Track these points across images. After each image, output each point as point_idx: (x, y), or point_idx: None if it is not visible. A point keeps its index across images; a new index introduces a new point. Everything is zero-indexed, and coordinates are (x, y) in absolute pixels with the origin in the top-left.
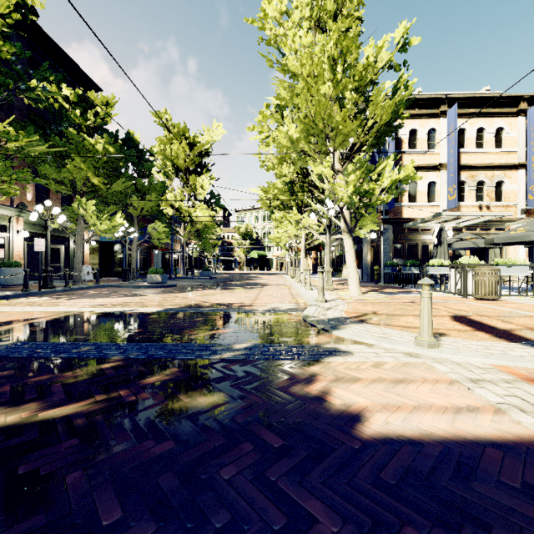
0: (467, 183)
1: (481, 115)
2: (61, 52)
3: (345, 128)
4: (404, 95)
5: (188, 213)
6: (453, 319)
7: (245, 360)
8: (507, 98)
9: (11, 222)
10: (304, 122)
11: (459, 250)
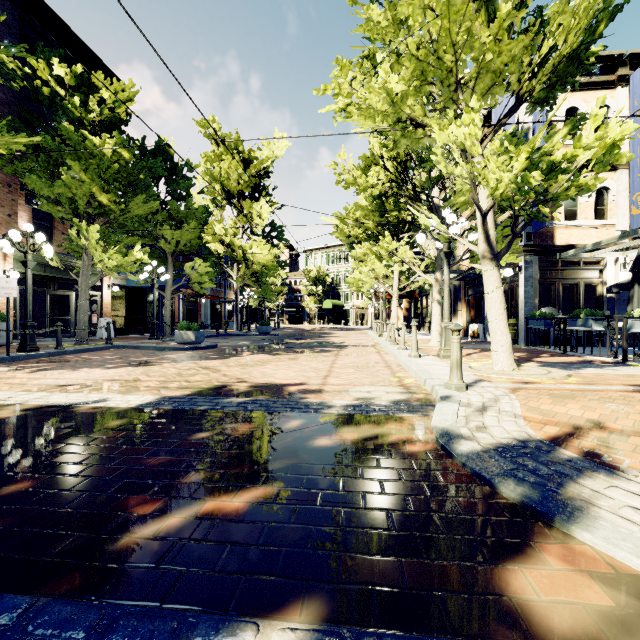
0: None
1: None
2: (68, 31)
3: (497, 58)
4: None
5: (242, 249)
6: None
7: None
8: None
9: None
10: (416, 57)
11: None
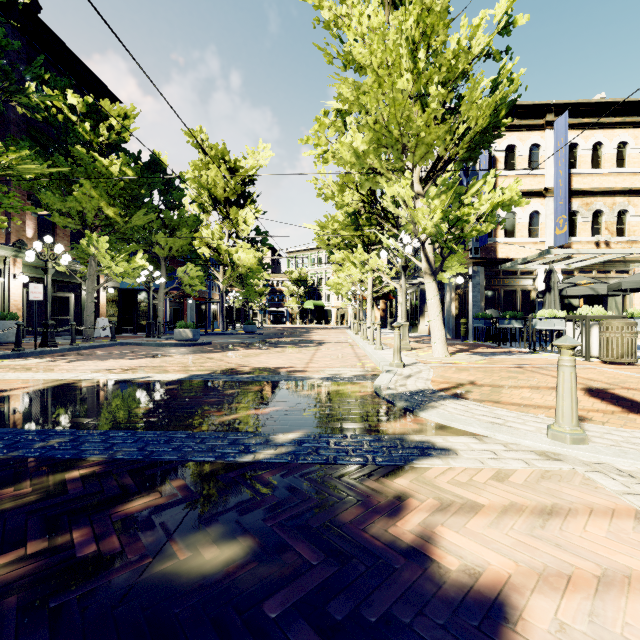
0: (580, 212)
1: (599, 126)
2: (70, 53)
3: (428, 136)
4: (507, 91)
5: (229, 253)
6: (588, 394)
7: (292, 463)
8: (632, 103)
9: (6, 264)
10: (373, 129)
11: (569, 299)
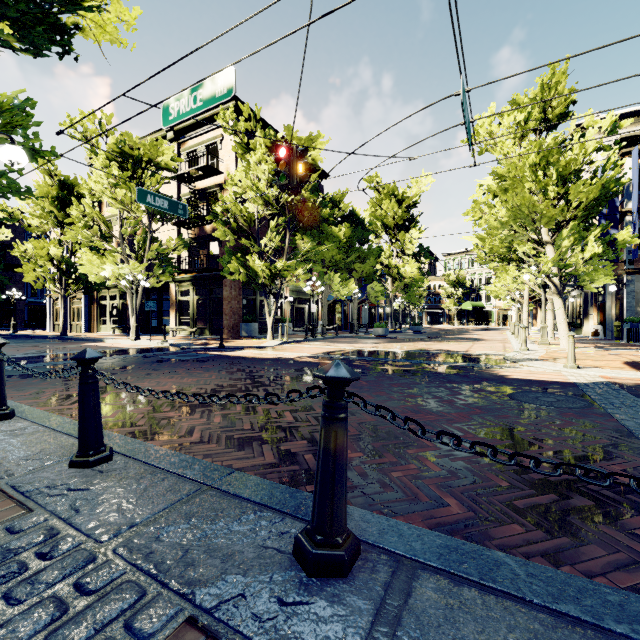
0: None
1: None
2: None
3: (548, 213)
4: (610, 176)
5: (398, 269)
6: (623, 363)
7: (465, 366)
8: None
9: (283, 291)
10: (511, 210)
11: None
